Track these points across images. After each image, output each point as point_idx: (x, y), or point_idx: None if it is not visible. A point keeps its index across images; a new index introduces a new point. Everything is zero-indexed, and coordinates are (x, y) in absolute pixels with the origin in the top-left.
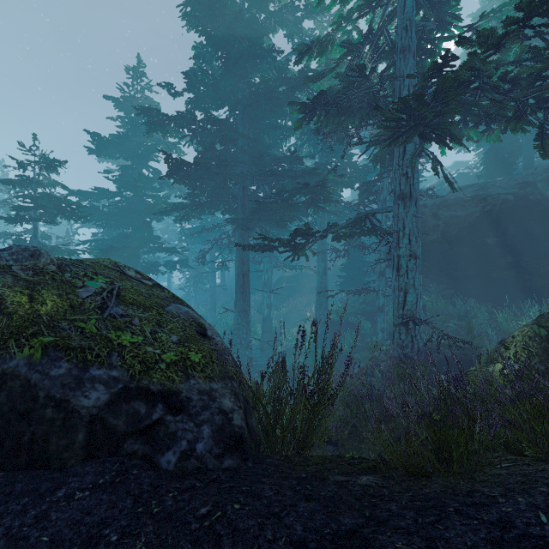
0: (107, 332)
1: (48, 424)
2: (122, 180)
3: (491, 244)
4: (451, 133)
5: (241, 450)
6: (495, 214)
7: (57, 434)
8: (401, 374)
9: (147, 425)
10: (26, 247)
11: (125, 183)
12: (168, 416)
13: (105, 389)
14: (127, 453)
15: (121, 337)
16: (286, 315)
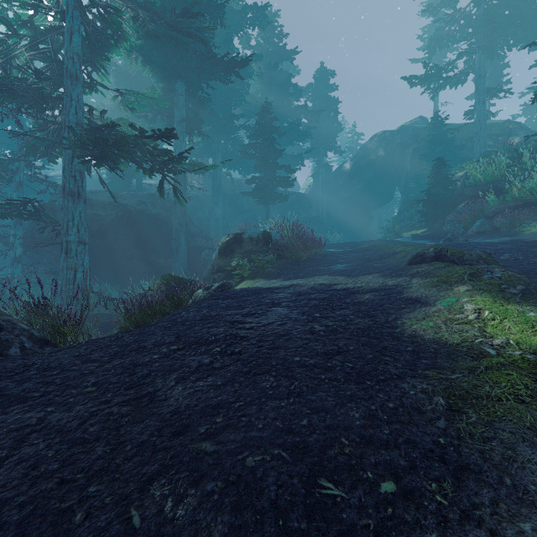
0: None
1: None
2: None
3: (122, 240)
4: None
5: (51, 344)
6: (125, 219)
7: None
8: None
9: None
10: None
11: None
12: None
13: None
14: None
15: None
16: None
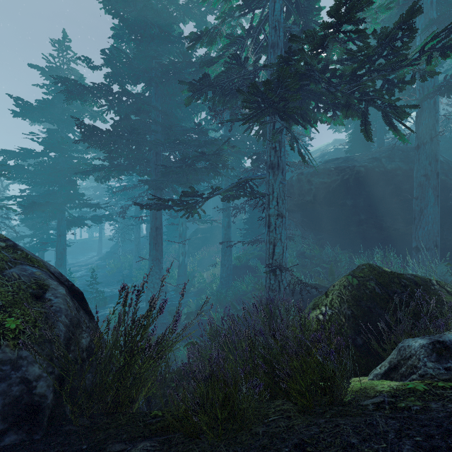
0: None
1: None
2: (47, 142)
3: (350, 205)
4: (303, 116)
5: (32, 422)
6: (352, 182)
7: None
8: (268, 313)
9: None
10: None
11: (50, 144)
12: None
13: None
14: None
15: None
16: (200, 261)
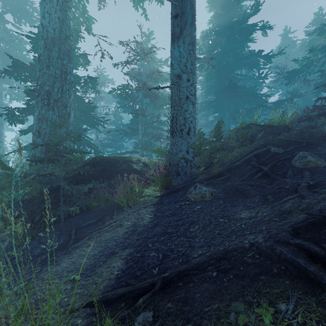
0: None
1: None
2: None
3: None
4: None
5: None
6: None
7: None
8: None
9: None
10: None
11: None
12: None
13: None
14: None
15: None
16: None
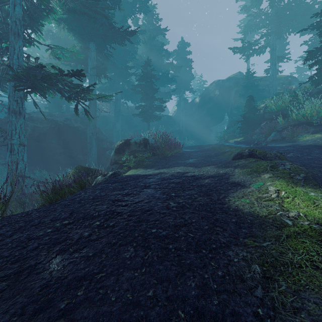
0: None
1: None
2: None
3: (54, 143)
4: None
5: None
6: (56, 129)
7: None
8: None
9: None
10: None
11: None
12: None
13: None
14: None
15: None
16: None
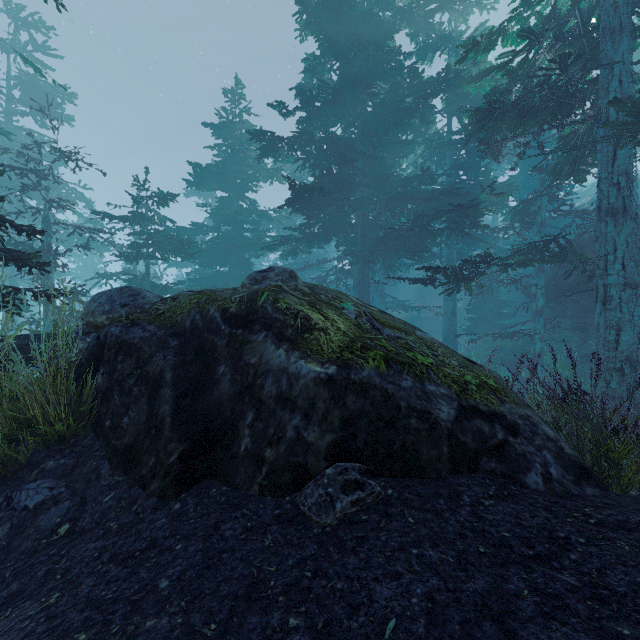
0: (403, 351)
1: (414, 434)
2: (221, 214)
3: None
4: None
5: (593, 480)
6: None
7: (425, 444)
8: None
9: (496, 445)
10: (283, 268)
11: (224, 216)
12: (509, 437)
13: (447, 404)
14: (486, 470)
15: (417, 357)
16: None
